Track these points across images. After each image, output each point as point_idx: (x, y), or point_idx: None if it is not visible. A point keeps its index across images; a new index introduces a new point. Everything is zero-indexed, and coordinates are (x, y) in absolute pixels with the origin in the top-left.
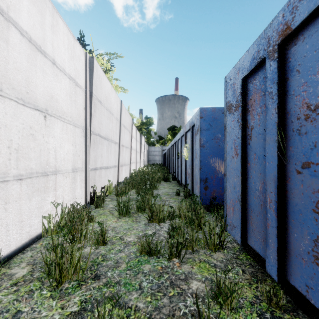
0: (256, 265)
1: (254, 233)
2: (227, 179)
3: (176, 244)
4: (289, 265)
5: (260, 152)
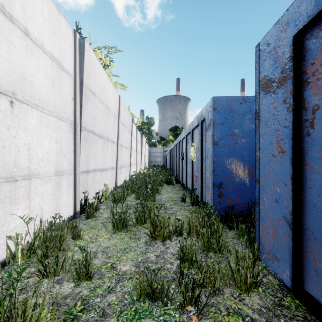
0: (316, 320)
1: None
2: (261, 187)
3: (191, 285)
4: None
5: None
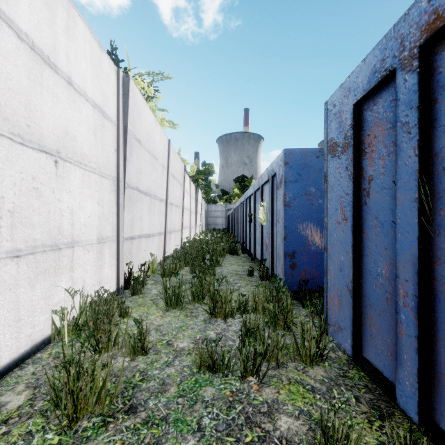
0: (376, 388)
1: (375, 340)
2: (329, 255)
3: (252, 355)
4: (438, 398)
5: (385, 216)
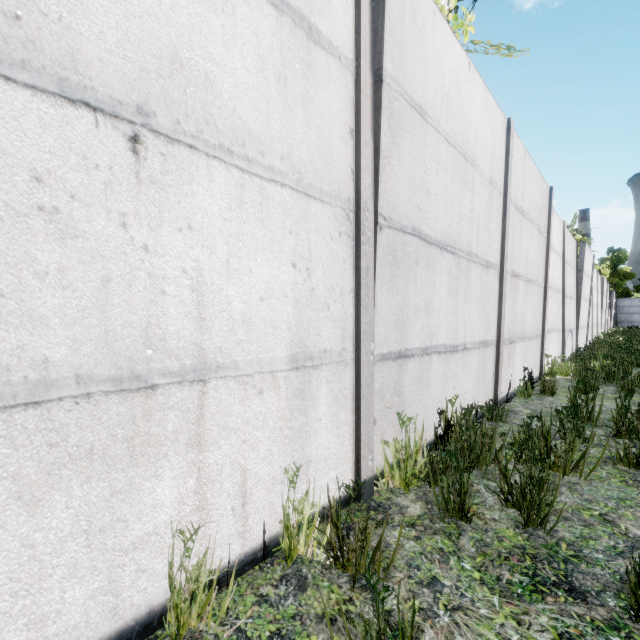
0: None
1: None
2: None
3: None
4: None
5: None
